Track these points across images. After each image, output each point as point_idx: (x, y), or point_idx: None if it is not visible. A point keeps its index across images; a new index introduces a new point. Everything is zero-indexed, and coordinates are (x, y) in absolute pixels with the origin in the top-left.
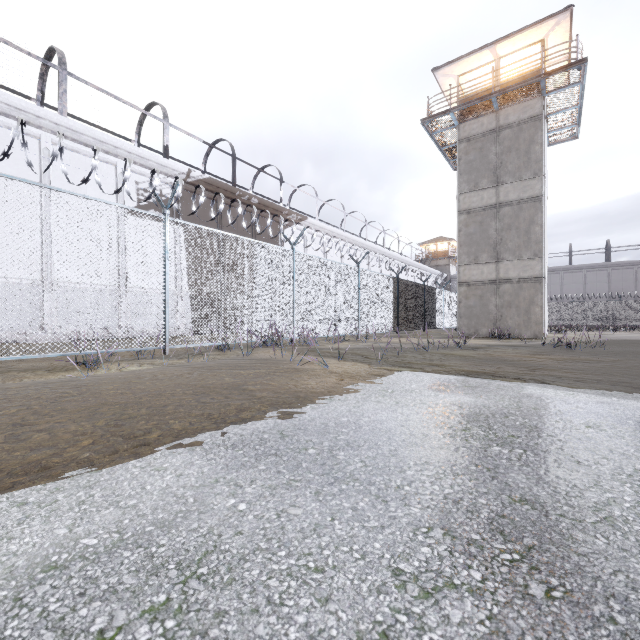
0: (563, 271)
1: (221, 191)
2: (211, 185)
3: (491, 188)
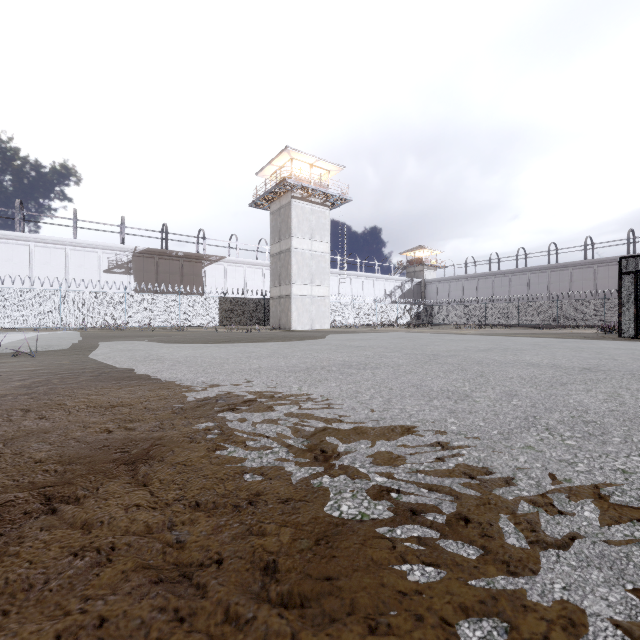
0: (511, 274)
1: (157, 253)
2: (150, 251)
3: (278, 242)
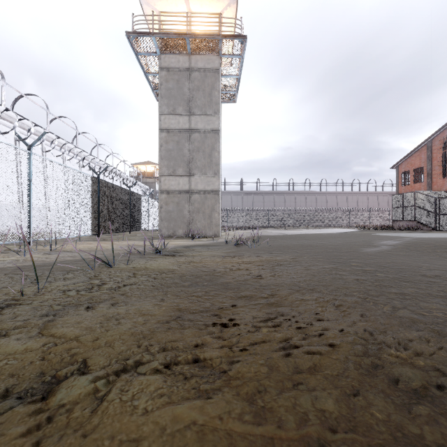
0: (222, 194)
1: None
2: None
3: (185, 115)
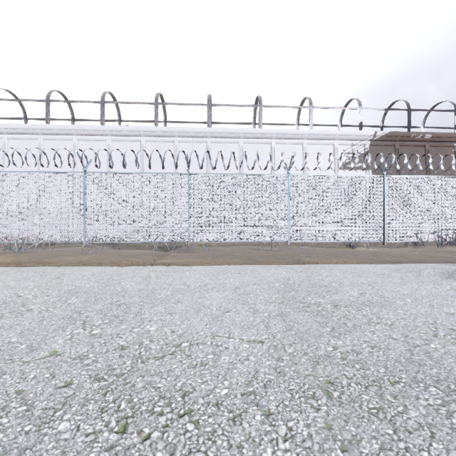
0: None
1: (398, 138)
2: (390, 136)
3: None
